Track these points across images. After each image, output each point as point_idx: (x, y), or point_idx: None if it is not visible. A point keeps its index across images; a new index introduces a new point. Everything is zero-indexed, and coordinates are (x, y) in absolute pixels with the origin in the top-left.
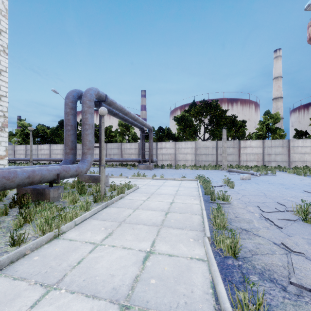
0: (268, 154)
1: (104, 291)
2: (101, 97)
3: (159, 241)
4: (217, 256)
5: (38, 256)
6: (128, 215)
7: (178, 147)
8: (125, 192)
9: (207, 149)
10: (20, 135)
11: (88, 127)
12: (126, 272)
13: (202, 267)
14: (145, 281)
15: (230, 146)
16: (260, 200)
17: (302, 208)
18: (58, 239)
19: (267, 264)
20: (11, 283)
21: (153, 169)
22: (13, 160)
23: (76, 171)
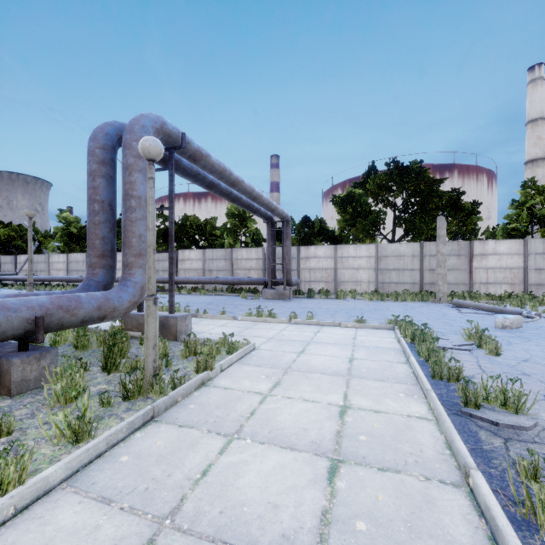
0: (538, 269)
1: None
2: (171, 138)
3: None
4: None
5: None
6: (201, 469)
7: (340, 256)
8: (216, 366)
9: (401, 259)
10: (61, 237)
11: (135, 204)
12: None
13: None
14: None
15: (450, 253)
16: None
17: None
18: None
19: None
20: None
21: (292, 299)
22: (45, 281)
23: (97, 308)
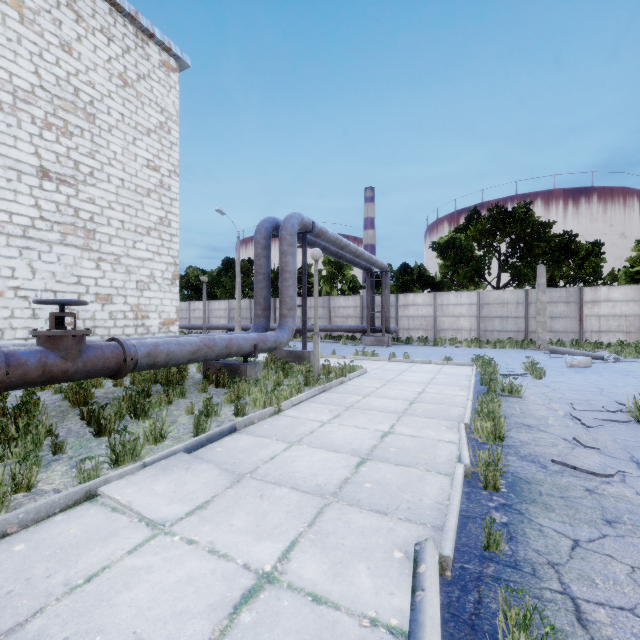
0: None
1: (344, 450)
2: (306, 226)
3: (399, 425)
4: (473, 441)
5: (267, 425)
6: (356, 401)
7: (440, 303)
8: (347, 376)
9: (505, 306)
10: None
11: (288, 276)
12: (363, 442)
13: (451, 447)
14: (384, 449)
15: (557, 300)
16: (584, 397)
17: (636, 402)
18: (279, 415)
19: (538, 452)
20: (256, 438)
21: (390, 345)
22: None
23: (274, 342)
